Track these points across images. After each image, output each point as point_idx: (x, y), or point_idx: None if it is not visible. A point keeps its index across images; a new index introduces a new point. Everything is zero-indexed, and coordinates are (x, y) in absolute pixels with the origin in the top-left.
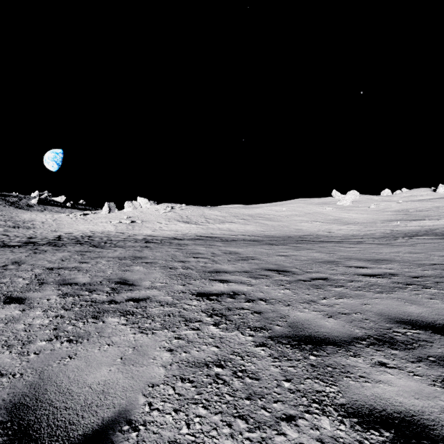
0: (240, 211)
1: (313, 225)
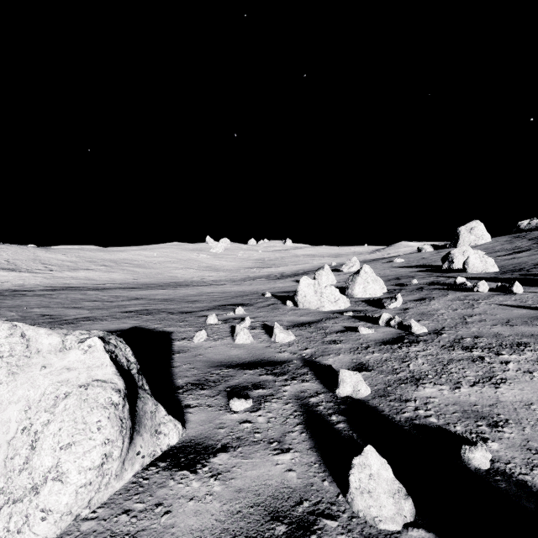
0: (97, 256)
1: (188, 272)
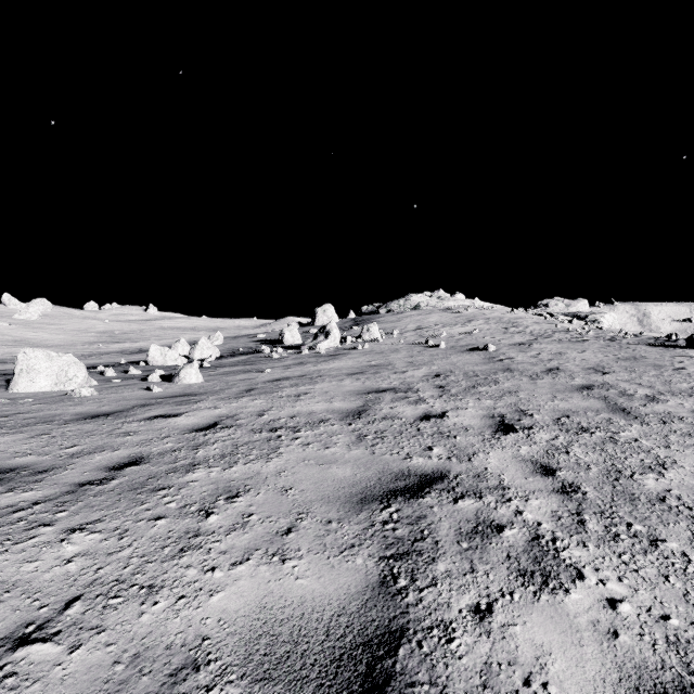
0: None
1: None
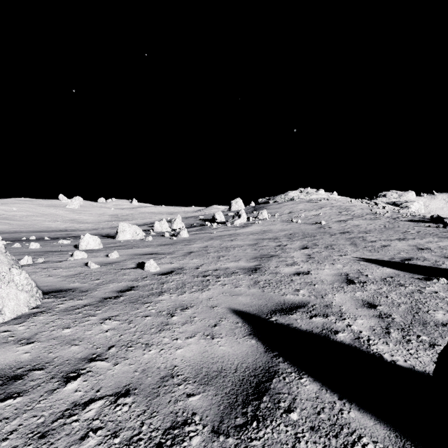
0: None
1: (58, 224)
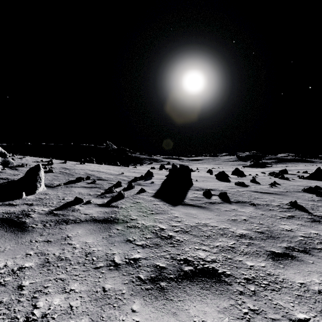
0: None
1: None
